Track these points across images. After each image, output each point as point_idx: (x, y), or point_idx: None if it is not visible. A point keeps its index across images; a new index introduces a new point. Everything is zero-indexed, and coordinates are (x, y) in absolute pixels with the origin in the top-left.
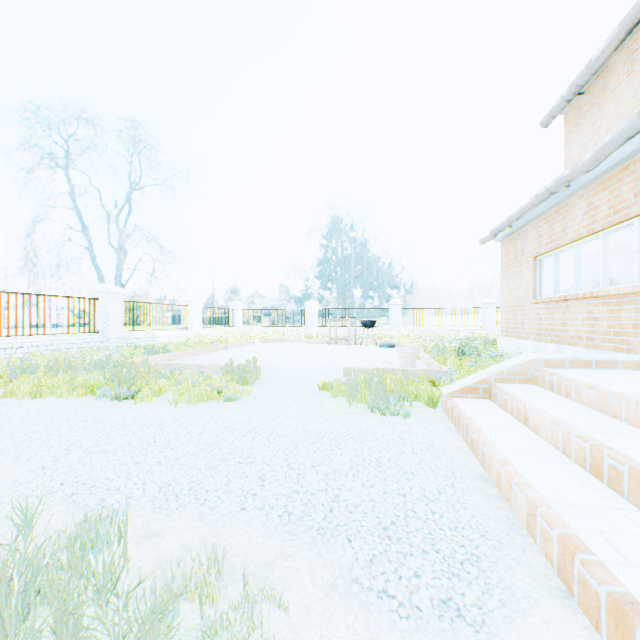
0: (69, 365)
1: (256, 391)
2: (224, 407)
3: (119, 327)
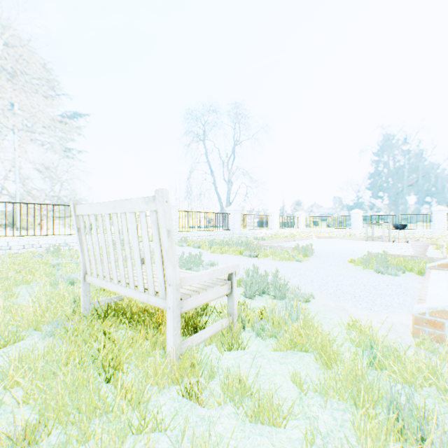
0: (227, 243)
1: (311, 260)
2: (295, 263)
3: (238, 227)
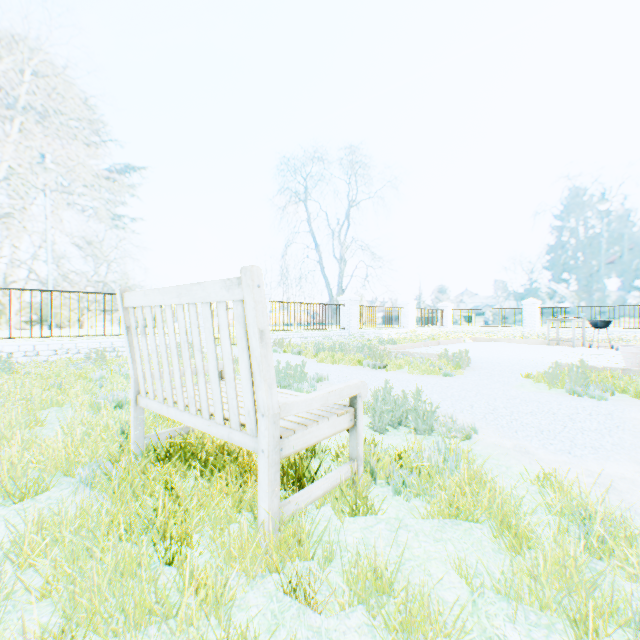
0: (341, 348)
1: (466, 373)
2: (443, 378)
3: (356, 325)
